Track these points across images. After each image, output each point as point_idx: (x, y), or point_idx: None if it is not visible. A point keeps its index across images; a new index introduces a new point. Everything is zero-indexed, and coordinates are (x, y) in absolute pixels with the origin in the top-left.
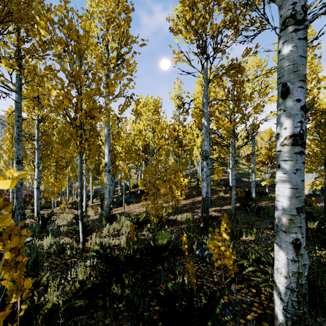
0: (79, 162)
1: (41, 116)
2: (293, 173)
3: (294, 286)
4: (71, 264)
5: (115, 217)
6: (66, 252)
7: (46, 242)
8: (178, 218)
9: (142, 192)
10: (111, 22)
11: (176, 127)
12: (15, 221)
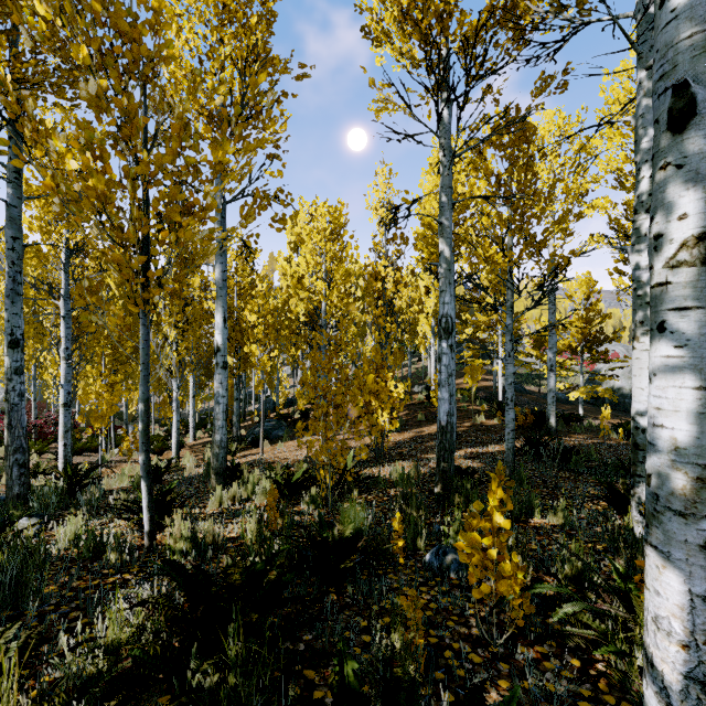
0: (142, 339)
1: (76, 245)
2: None
3: None
4: (112, 589)
5: (240, 472)
6: (106, 558)
7: (64, 532)
8: (383, 473)
9: (306, 416)
10: (228, 20)
11: (380, 270)
12: (6, 480)
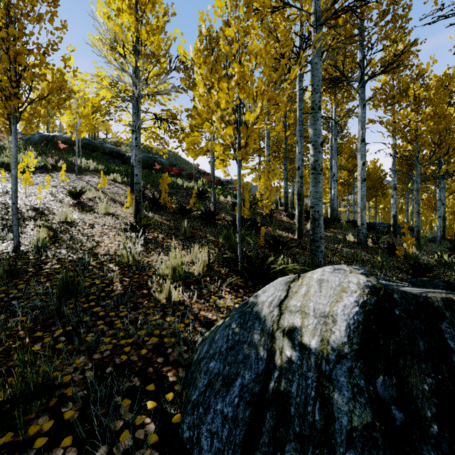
0: None
1: None
2: None
3: None
4: None
5: None
6: None
7: None
8: None
9: None
10: None
11: None
12: None
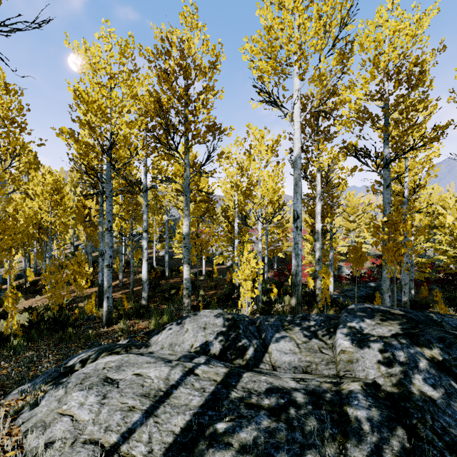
0: None
1: None
2: (107, 276)
3: (107, 310)
4: None
5: (5, 316)
6: None
7: None
8: (82, 305)
9: (35, 285)
10: (3, 128)
11: (87, 203)
12: None
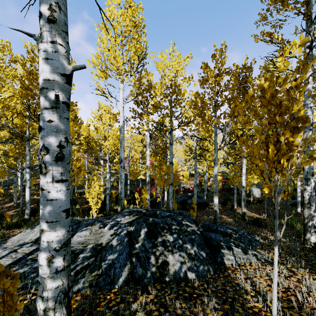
0: None
1: None
2: None
3: None
4: None
5: None
6: None
7: None
8: None
9: None
10: None
11: None
12: None
